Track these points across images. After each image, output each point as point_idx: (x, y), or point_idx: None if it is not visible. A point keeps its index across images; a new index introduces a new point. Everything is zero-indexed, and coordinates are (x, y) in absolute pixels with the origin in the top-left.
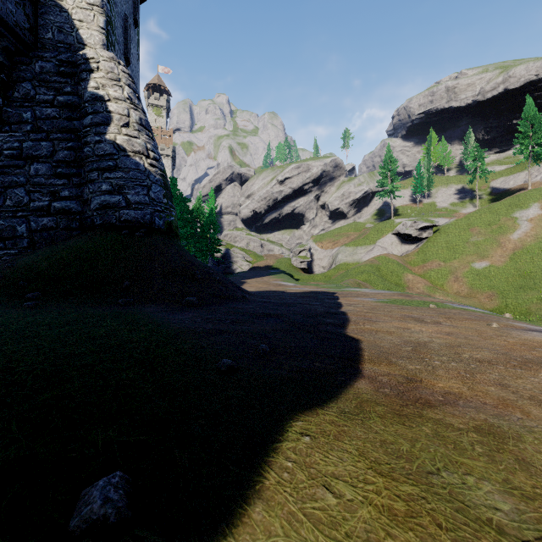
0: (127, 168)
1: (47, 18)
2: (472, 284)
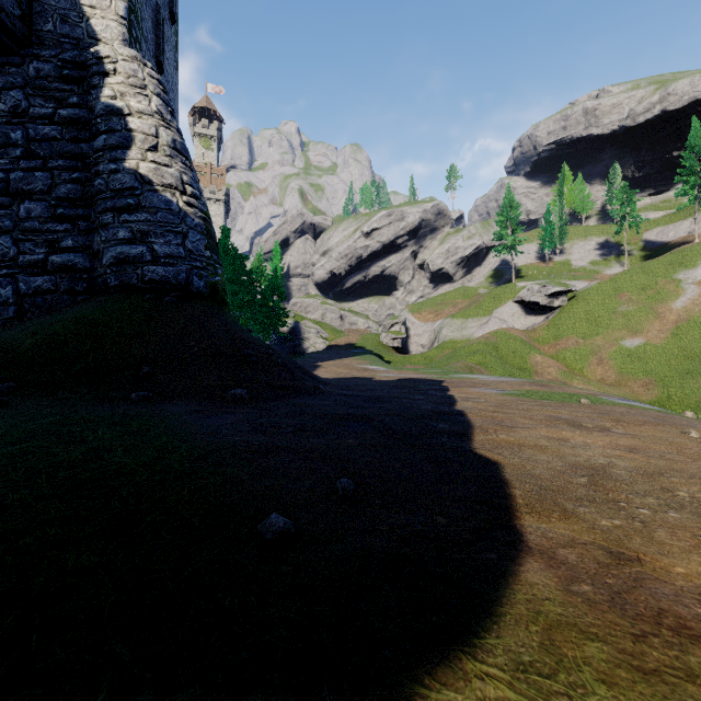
0: (154, 207)
1: (46, 2)
2: (622, 369)
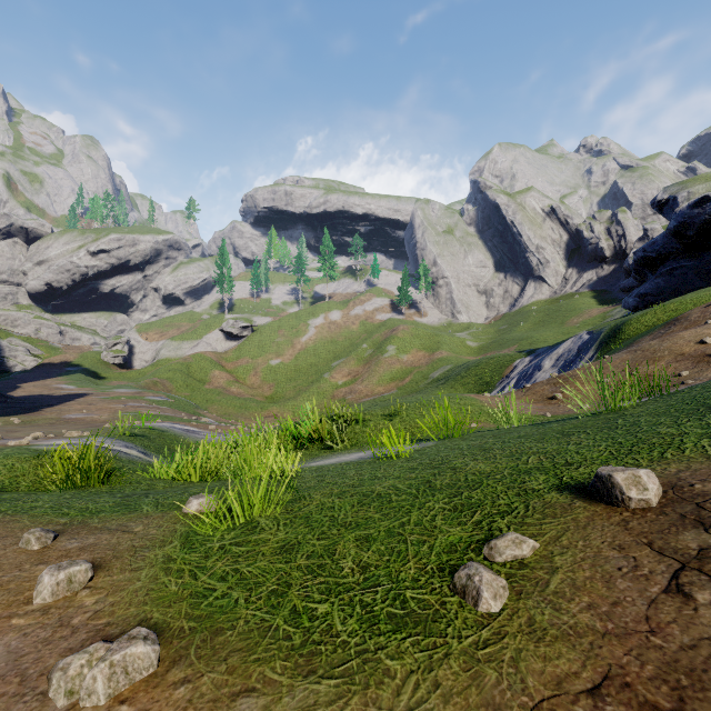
0: None
1: None
2: (265, 378)
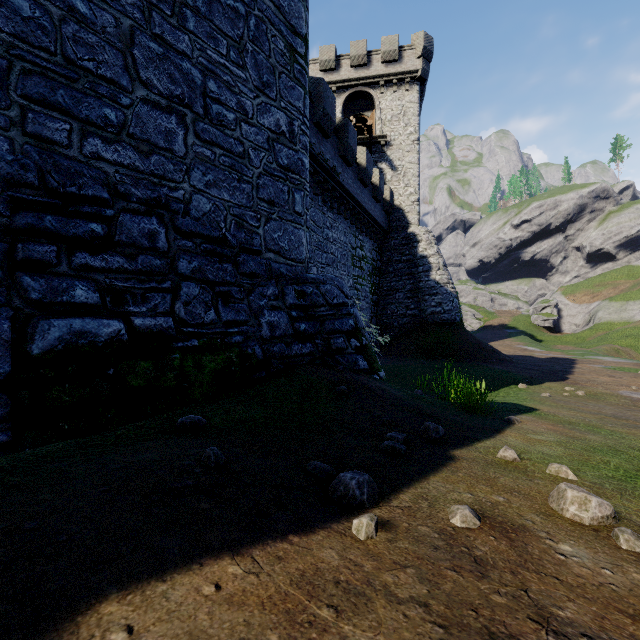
0: (442, 293)
1: (393, 215)
2: None
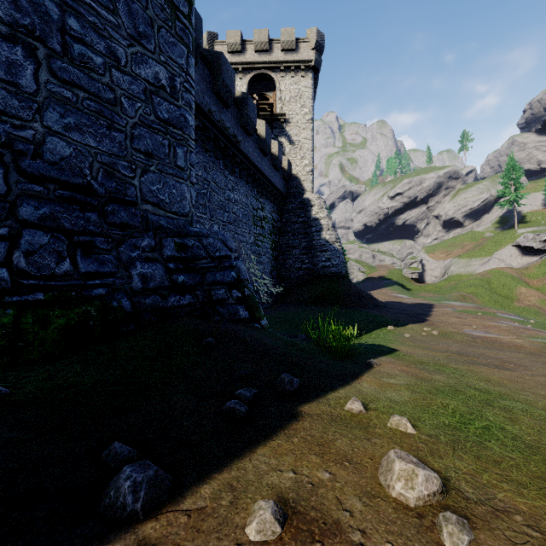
0: (331, 250)
1: (291, 183)
2: None
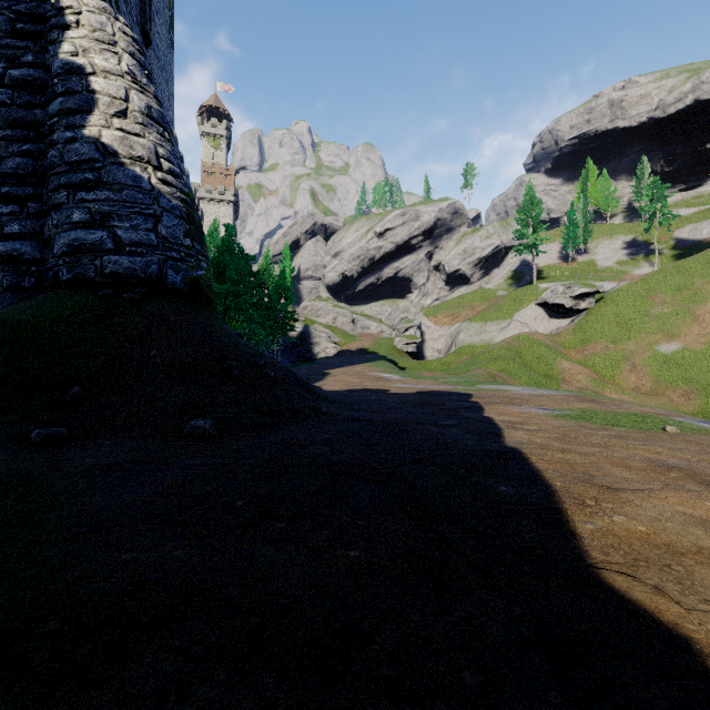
0: (118, 183)
1: None
2: (659, 376)
